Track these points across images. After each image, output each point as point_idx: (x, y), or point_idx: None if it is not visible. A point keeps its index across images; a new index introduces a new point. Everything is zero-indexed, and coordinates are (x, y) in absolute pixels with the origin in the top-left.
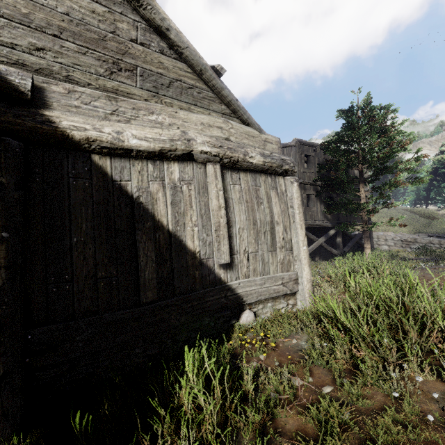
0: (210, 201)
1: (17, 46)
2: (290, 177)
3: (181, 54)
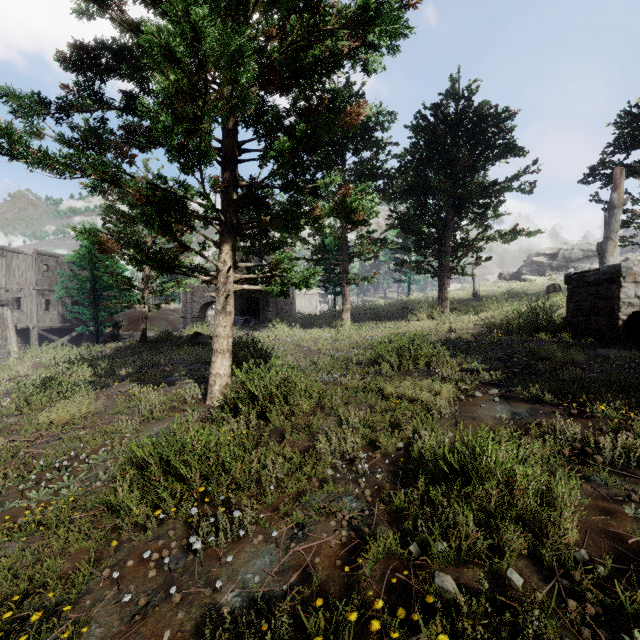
0: None
1: None
2: (6, 307)
3: None
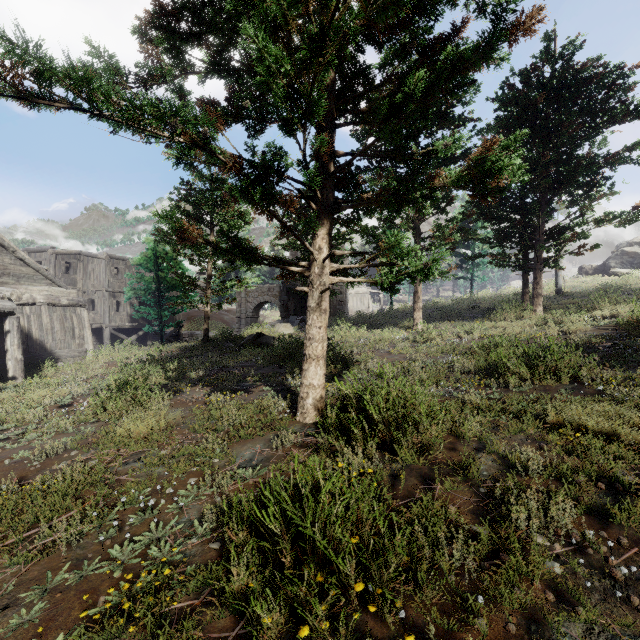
0: (43, 320)
1: None
2: (83, 308)
3: (30, 265)
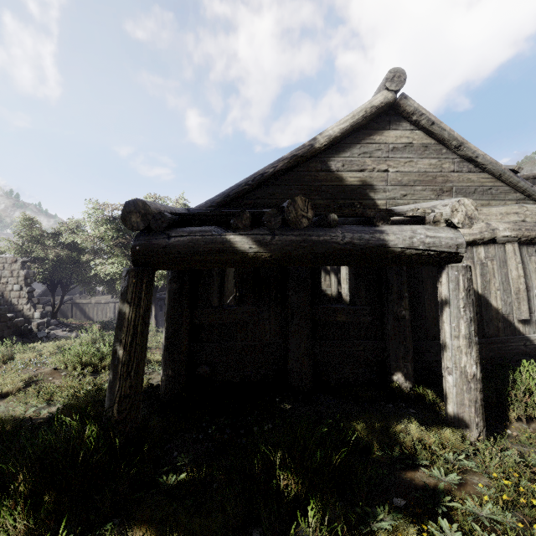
0: (509, 271)
1: (395, 198)
2: None
3: (484, 168)
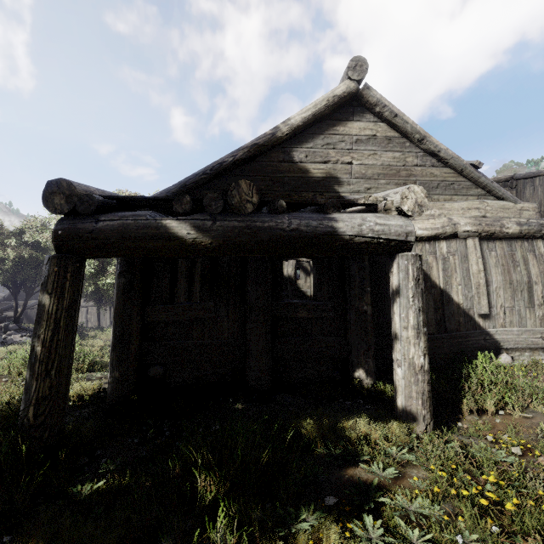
0: (470, 266)
1: (360, 191)
2: None
3: (447, 163)
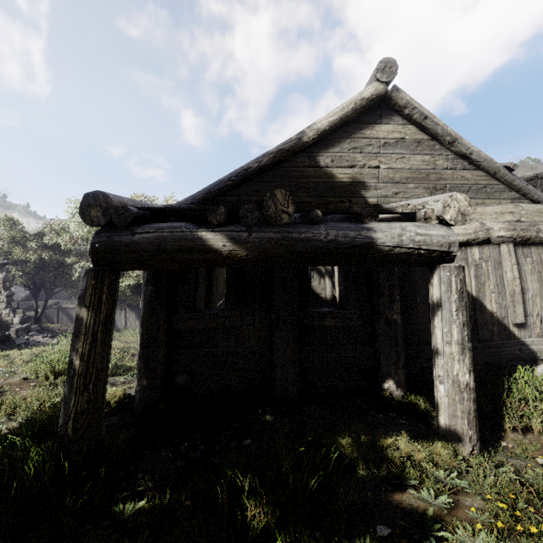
0: (504, 273)
1: (387, 195)
2: None
3: (479, 166)
